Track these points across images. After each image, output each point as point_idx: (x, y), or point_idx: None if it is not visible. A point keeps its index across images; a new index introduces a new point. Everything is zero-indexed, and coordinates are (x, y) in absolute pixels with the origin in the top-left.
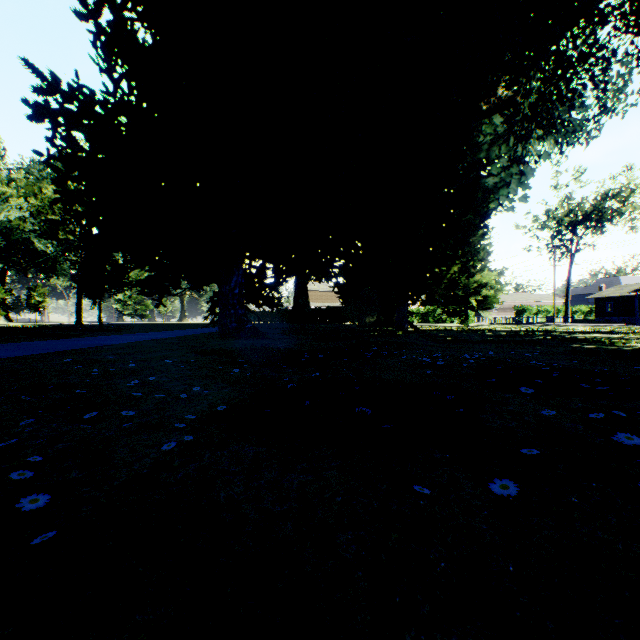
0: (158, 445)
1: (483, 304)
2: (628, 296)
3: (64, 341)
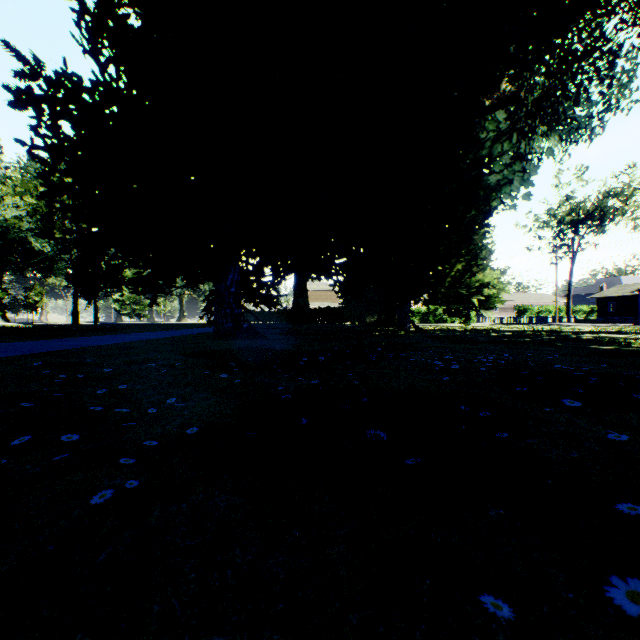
0: (92, 492)
1: (485, 304)
2: (630, 296)
3: (50, 342)
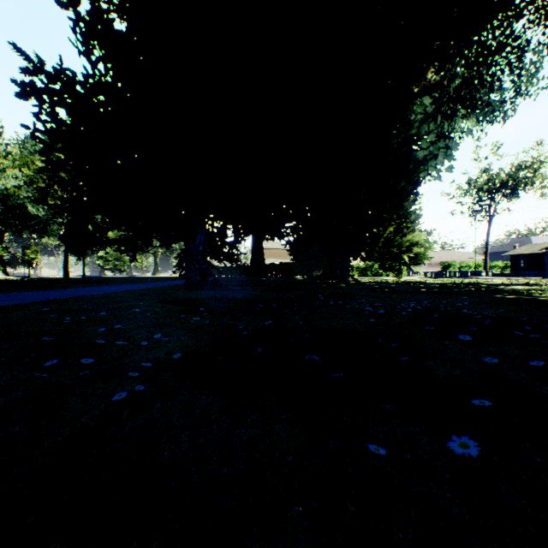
0: (111, 394)
1: (414, 260)
2: (538, 253)
3: (49, 292)
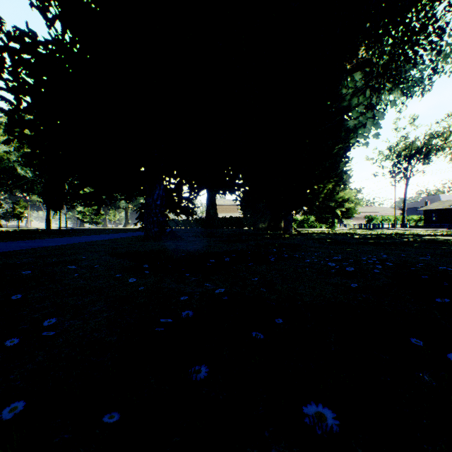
0: None
1: (346, 214)
2: (448, 208)
3: (12, 243)
